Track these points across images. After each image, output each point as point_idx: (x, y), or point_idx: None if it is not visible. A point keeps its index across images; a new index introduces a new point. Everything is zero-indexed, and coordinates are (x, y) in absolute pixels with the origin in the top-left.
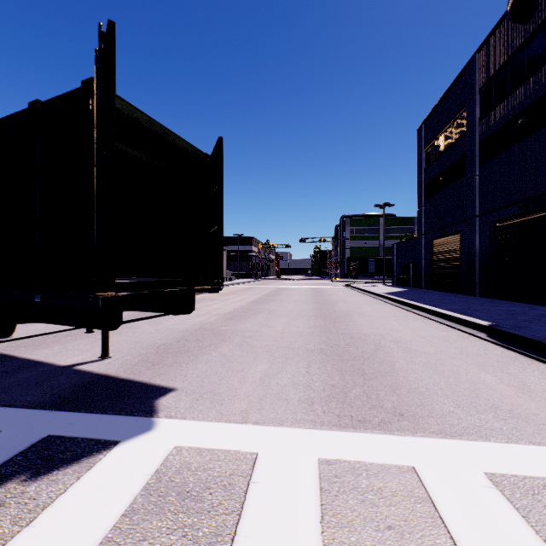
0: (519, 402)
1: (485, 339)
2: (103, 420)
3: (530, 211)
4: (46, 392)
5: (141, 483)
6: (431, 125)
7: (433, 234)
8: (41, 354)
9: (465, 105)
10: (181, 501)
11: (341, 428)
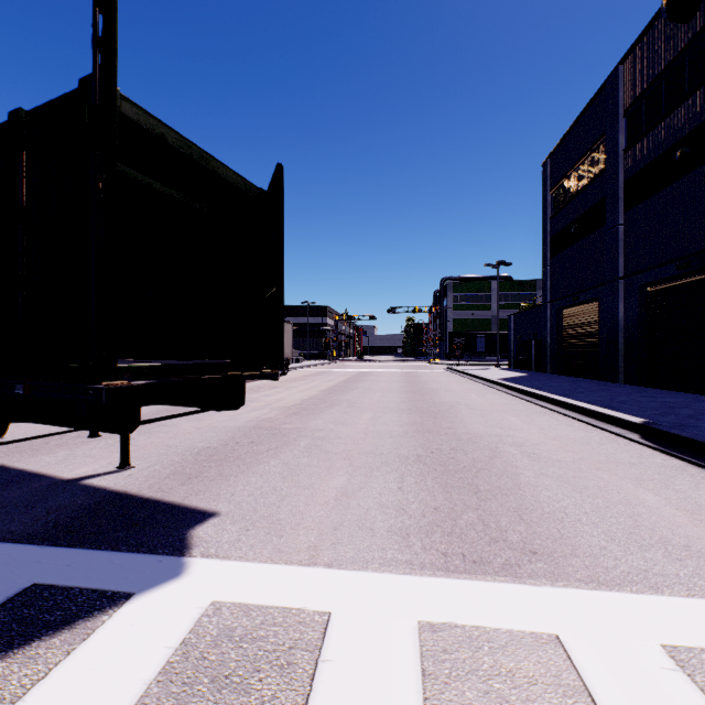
0: (697, 533)
1: (639, 442)
2: (113, 560)
3: (692, 270)
4: (39, 517)
5: (158, 662)
6: (559, 160)
7: (563, 301)
8: (39, 462)
9: (605, 132)
10: (216, 692)
11: (450, 574)
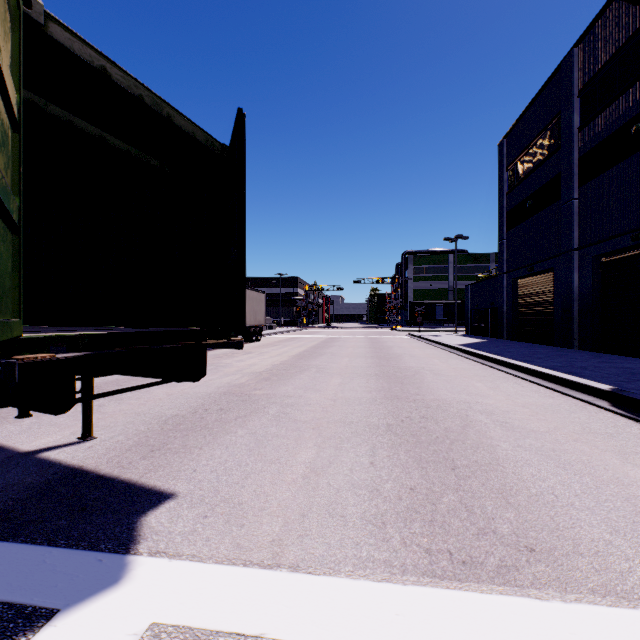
0: None
1: (610, 410)
2: (46, 559)
3: None
4: None
5: None
6: (515, 139)
7: (518, 272)
8: (1, 432)
9: (560, 112)
10: None
11: (437, 580)
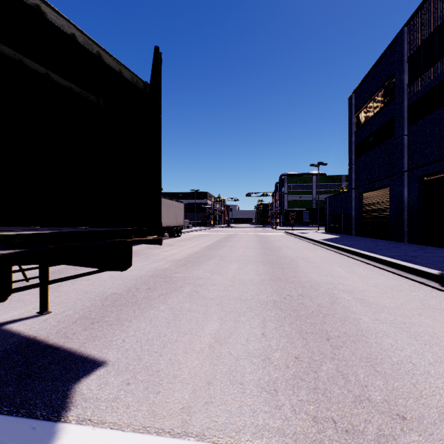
0: None
1: (441, 290)
2: None
3: None
4: None
5: None
6: (361, 94)
7: (363, 188)
8: None
9: (393, 73)
10: None
11: None
